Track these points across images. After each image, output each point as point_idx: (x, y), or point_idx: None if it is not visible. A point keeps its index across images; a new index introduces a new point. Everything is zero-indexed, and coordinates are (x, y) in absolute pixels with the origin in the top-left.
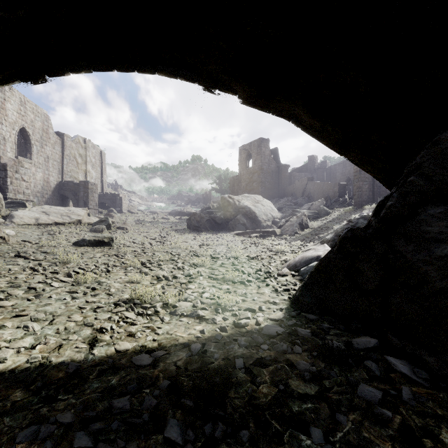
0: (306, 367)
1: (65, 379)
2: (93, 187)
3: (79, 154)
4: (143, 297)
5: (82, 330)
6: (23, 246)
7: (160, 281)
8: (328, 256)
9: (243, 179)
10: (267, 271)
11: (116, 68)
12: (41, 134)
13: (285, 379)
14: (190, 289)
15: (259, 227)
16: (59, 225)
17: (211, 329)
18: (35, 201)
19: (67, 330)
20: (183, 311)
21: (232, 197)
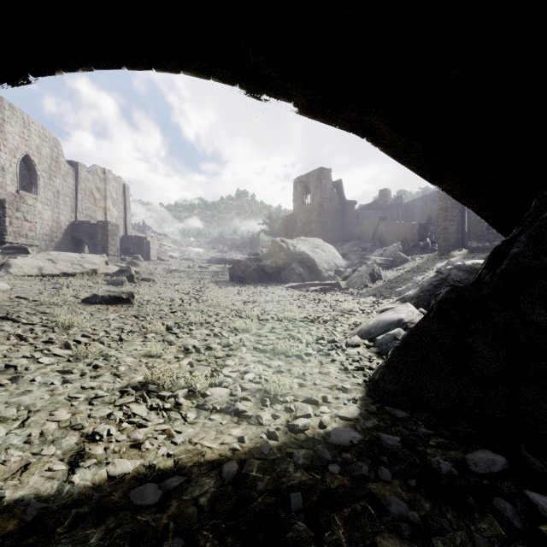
0: (401, 509)
1: (16, 536)
2: (114, 228)
3: (97, 188)
4: (161, 380)
5: (66, 437)
6: (16, 304)
7: (189, 354)
8: (421, 325)
9: (299, 219)
10: (332, 339)
11: (126, 65)
12: (49, 163)
13: (371, 535)
14: (228, 366)
15: (319, 279)
16: (68, 275)
17: (255, 434)
18: (42, 246)
19: (43, 436)
20: (216, 402)
21: (286, 240)
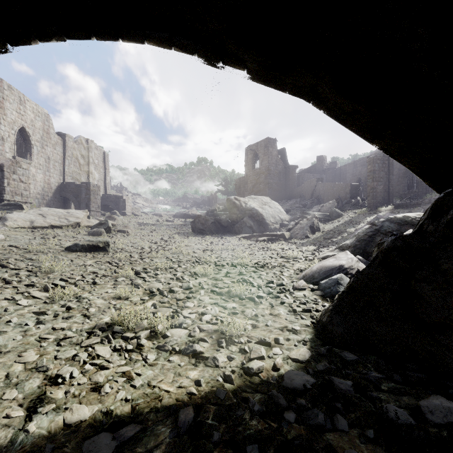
0: None
1: None
2: (95, 188)
3: (81, 155)
4: (126, 321)
5: (30, 380)
6: (8, 251)
7: (153, 297)
8: (367, 272)
9: (249, 180)
10: (280, 283)
11: (95, 35)
12: (42, 134)
13: None
14: (188, 308)
15: (266, 230)
16: (55, 228)
17: (211, 377)
18: (35, 204)
19: (8, 378)
20: (176, 343)
21: (238, 198)
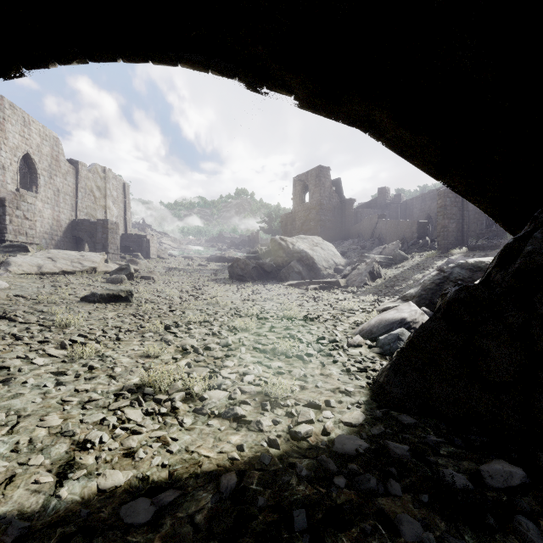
0: (414, 529)
1: None
2: (114, 226)
3: (97, 186)
4: (158, 382)
5: (56, 445)
6: (14, 302)
7: (187, 355)
8: (428, 326)
9: (298, 217)
10: (333, 339)
11: (122, 57)
12: (50, 162)
13: None
14: (227, 367)
15: (318, 277)
16: (68, 274)
17: (255, 442)
18: (42, 245)
19: (32, 444)
20: (214, 406)
21: (285, 238)
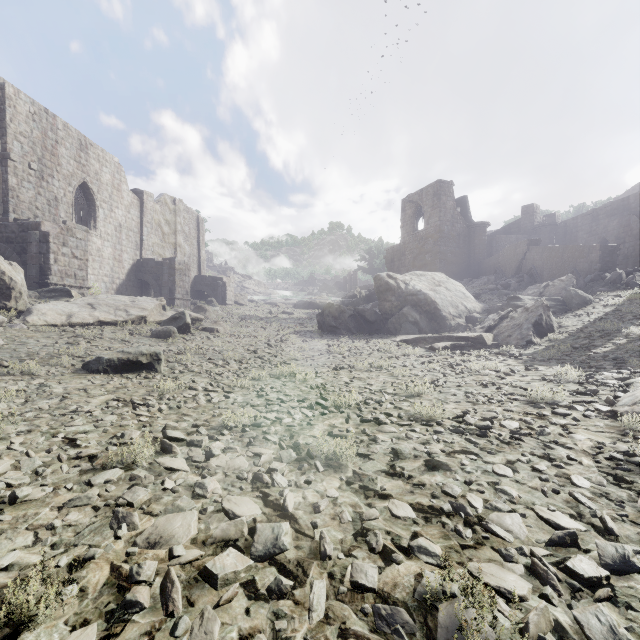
0: None
1: None
2: (182, 267)
3: (165, 220)
4: None
5: None
6: None
7: (124, 621)
8: None
9: (408, 249)
10: (618, 556)
11: None
12: (110, 192)
13: None
14: None
15: (443, 329)
16: (107, 325)
17: None
18: (101, 289)
19: None
20: None
21: (394, 275)
